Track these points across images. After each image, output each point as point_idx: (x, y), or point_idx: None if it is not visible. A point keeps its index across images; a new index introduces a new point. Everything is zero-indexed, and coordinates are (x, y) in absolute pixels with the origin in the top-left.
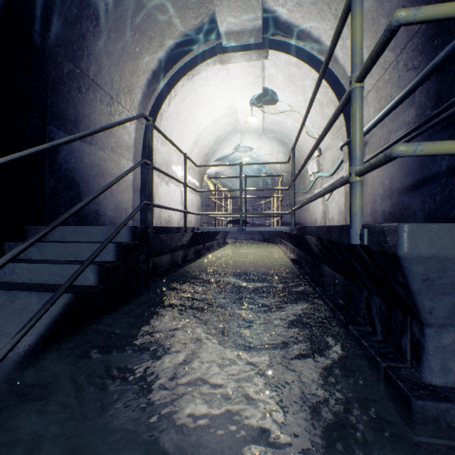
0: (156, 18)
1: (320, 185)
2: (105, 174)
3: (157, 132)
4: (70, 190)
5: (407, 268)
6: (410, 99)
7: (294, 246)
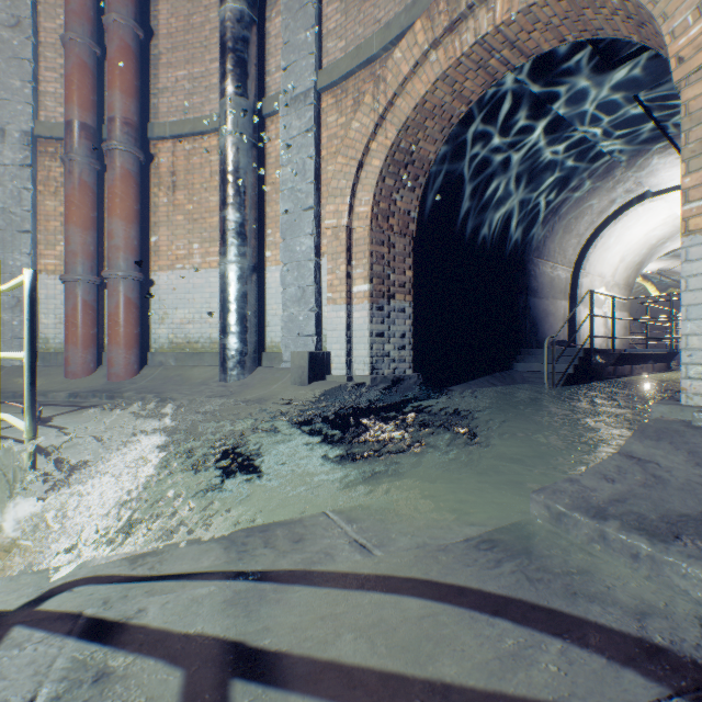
0: (587, 206)
1: None
2: (547, 314)
3: (582, 272)
4: (533, 328)
5: None
6: None
7: None
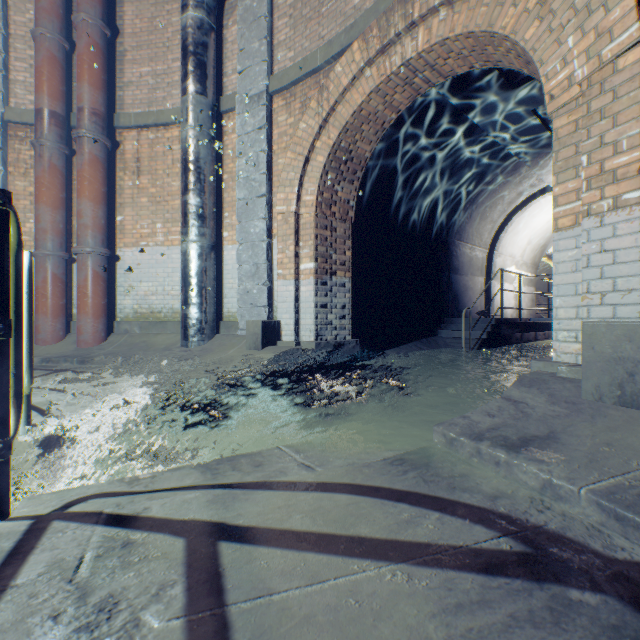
0: (499, 197)
1: None
2: (467, 289)
3: (496, 252)
4: (455, 300)
5: None
6: None
7: None
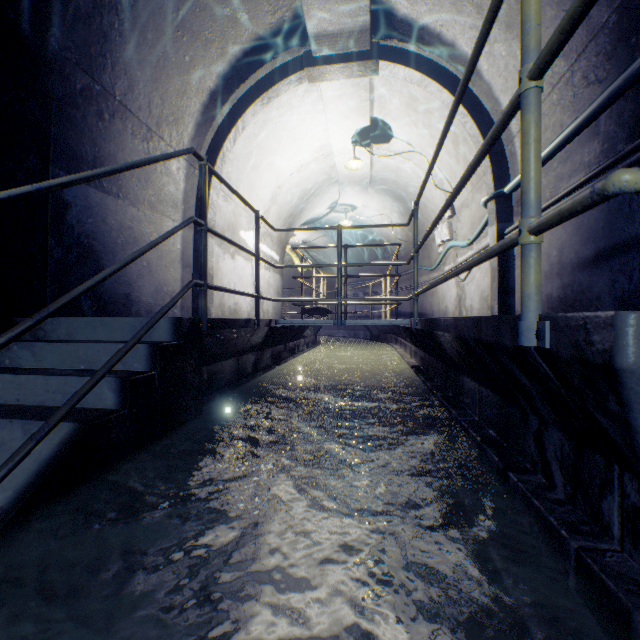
0: (214, 11)
1: (454, 260)
2: (140, 241)
3: (217, 181)
4: (86, 264)
5: (632, 390)
6: (592, 129)
7: (417, 347)
